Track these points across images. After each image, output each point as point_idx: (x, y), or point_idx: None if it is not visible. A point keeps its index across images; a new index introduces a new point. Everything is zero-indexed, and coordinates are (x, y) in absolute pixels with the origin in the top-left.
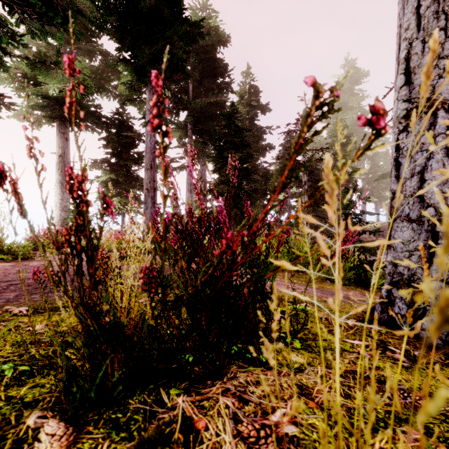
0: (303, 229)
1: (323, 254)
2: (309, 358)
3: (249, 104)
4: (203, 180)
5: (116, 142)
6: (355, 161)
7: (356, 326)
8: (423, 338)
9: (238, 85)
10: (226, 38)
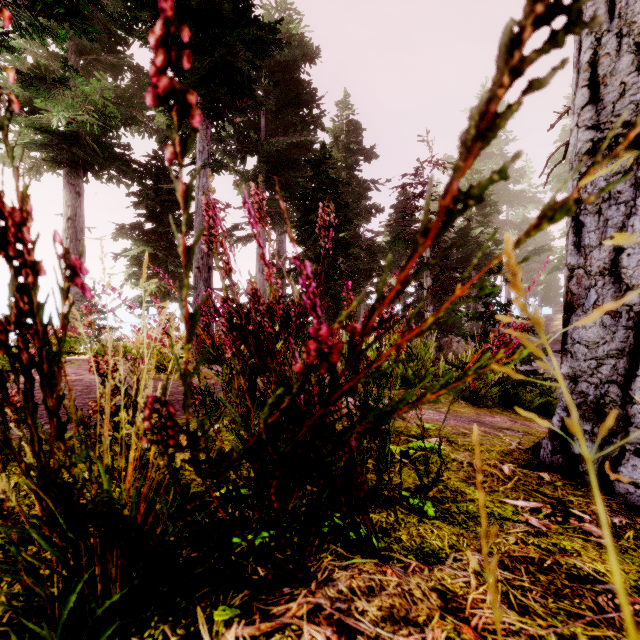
0: (528, 310)
1: (472, 364)
2: (452, 537)
3: (347, 148)
4: (280, 256)
5: (152, 199)
6: (620, 155)
7: (515, 475)
8: (621, 494)
9: (332, 120)
10: (315, 51)
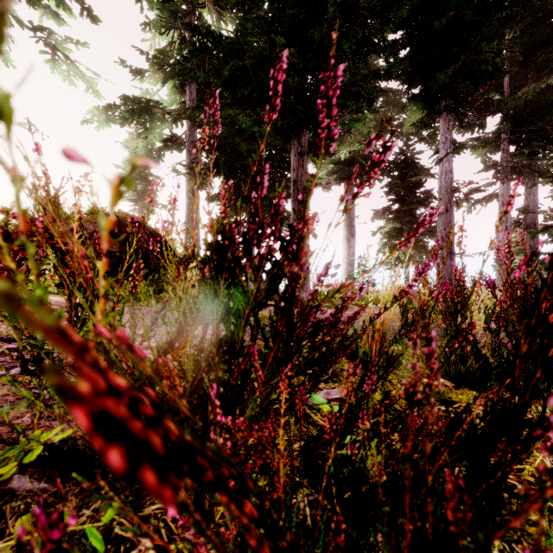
0: None
1: None
2: None
3: None
4: (530, 210)
5: (399, 186)
6: None
7: None
8: None
9: None
10: None
